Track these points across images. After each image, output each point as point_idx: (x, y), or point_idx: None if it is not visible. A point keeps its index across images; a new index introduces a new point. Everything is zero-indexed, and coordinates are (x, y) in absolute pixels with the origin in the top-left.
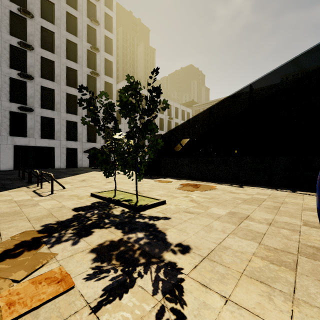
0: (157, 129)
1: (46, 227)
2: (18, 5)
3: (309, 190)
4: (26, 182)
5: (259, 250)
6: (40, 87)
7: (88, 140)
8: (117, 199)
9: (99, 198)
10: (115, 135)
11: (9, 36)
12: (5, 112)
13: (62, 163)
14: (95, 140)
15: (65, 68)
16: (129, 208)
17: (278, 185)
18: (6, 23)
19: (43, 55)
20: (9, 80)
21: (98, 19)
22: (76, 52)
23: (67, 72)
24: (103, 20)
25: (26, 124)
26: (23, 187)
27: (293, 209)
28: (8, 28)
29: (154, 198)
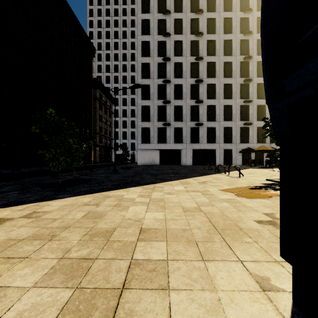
0: None
1: (256, 186)
2: (194, 56)
3: None
4: (215, 172)
5: None
6: (206, 106)
7: (241, 141)
8: None
9: (273, 181)
10: None
11: (190, 79)
12: (188, 128)
13: (221, 161)
14: (248, 140)
15: (222, 85)
16: None
17: None
18: (188, 71)
19: (208, 83)
20: (190, 107)
21: (250, 29)
22: (231, 69)
23: (224, 88)
24: (255, 26)
25: (198, 134)
26: (218, 174)
27: None
28: (190, 74)
29: None
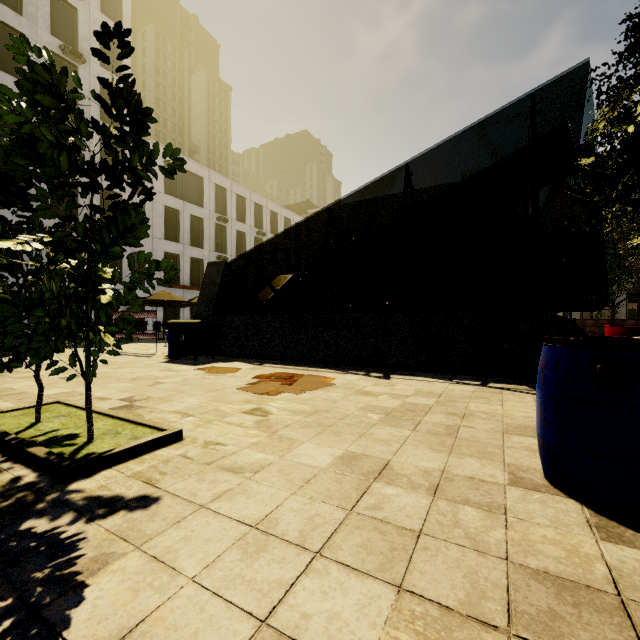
0: (145, 229)
1: None
2: None
3: (511, 379)
4: None
5: (393, 634)
6: None
7: None
8: (29, 436)
9: None
10: (7, 239)
11: None
12: None
13: None
14: None
15: None
16: (43, 469)
17: (456, 371)
18: None
19: None
20: None
21: None
22: None
23: None
24: None
25: None
26: None
27: (485, 433)
28: None
29: (152, 425)
